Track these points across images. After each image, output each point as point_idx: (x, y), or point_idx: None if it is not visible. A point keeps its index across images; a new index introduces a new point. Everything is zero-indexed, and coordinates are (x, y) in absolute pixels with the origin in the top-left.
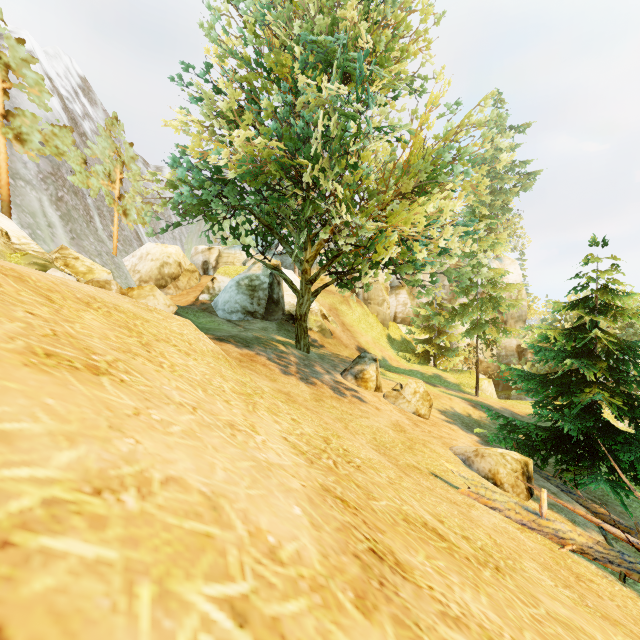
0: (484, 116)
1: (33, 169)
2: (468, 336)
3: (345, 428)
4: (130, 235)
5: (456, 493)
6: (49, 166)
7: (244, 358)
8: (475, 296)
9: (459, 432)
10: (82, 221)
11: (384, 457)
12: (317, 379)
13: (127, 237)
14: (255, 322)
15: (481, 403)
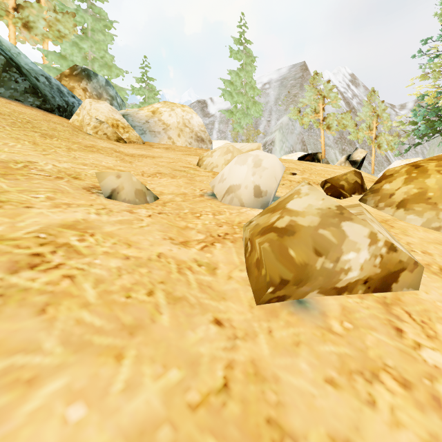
0: None
1: (331, 139)
2: None
3: None
4: (381, 159)
5: None
6: (338, 134)
7: None
8: None
9: None
10: None
11: None
12: None
13: (379, 161)
14: None
15: None
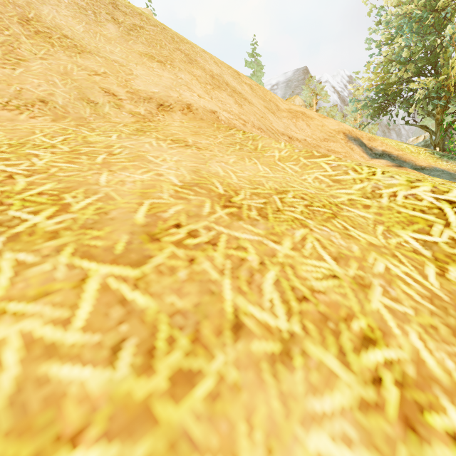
0: None
1: None
2: None
3: None
4: None
5: None
6: None
7: None
8: None
9: None
10: None
11: None
12: None
13: None
14: None
15: None
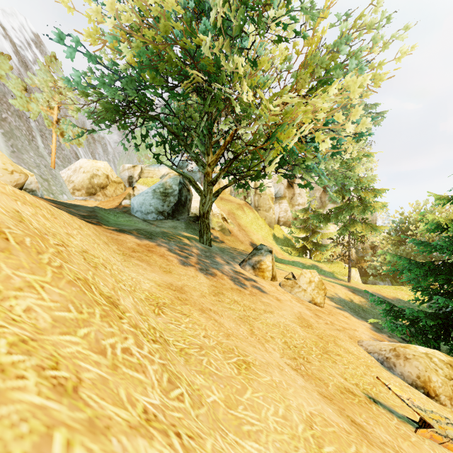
0: (375, 20)
1: None
2: (343, 233)
3: (251, 334)
4: (69, 154)
5: (418, 439)
6: None
7: (140, 248)
8: (347, 200)
9: (352, 319)
10: (24, 139)
11: (310, 384)
12: (217, 270)
13: (66, 156)
14: (167, 222)
15: (356, 288)
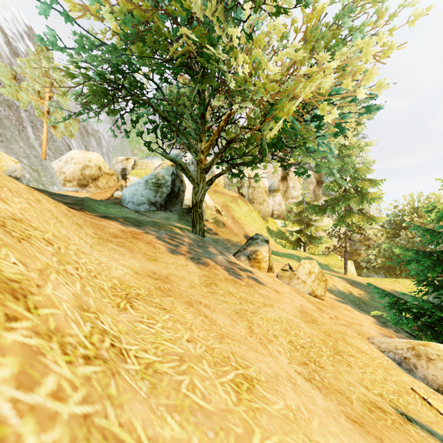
0: None
1: None
2: (339, 224)
3: (250, 332)
4: (61, 146)
5: None
6: None
7: (124, 234)
8: (343, 191)
9: (355, 313)
10: (14, 129)
11: (332, 401)
12: (210, 259)
13: (58, 147)
14: (159, 213)
15: (353, 281)
